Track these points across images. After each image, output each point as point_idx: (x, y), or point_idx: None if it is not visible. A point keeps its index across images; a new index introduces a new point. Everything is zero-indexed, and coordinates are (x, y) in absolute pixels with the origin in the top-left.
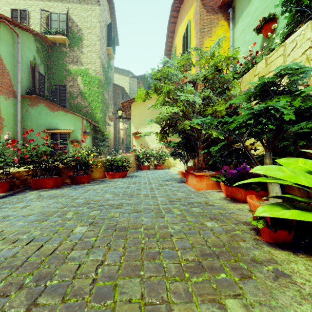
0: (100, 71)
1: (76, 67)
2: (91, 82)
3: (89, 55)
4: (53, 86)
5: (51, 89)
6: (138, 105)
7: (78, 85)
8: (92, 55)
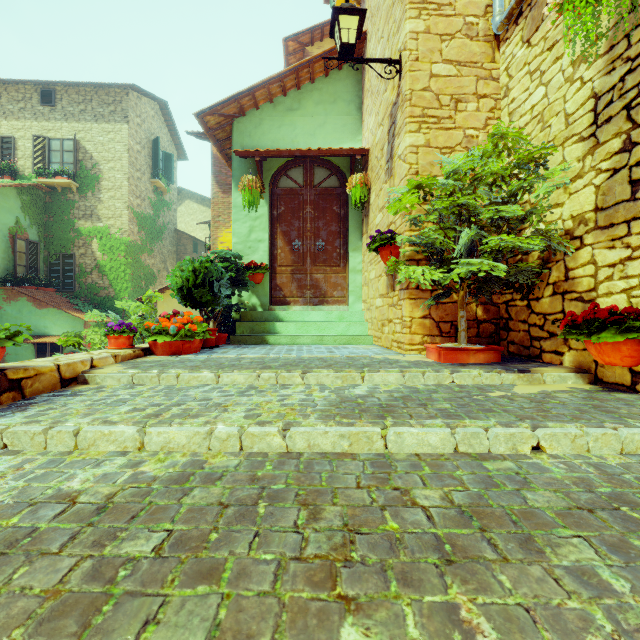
0: (129, 229)
1: (91, 223)
2: (115, 247)
3: (112, 205)
4: (53, 256)
5: (50, 261)
6: (169, 298)
7: (93, 253)
8: (117, 204)
